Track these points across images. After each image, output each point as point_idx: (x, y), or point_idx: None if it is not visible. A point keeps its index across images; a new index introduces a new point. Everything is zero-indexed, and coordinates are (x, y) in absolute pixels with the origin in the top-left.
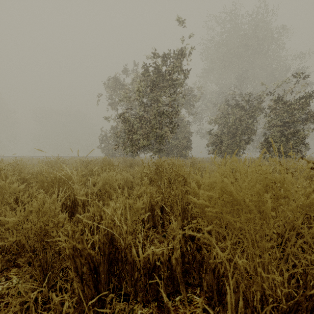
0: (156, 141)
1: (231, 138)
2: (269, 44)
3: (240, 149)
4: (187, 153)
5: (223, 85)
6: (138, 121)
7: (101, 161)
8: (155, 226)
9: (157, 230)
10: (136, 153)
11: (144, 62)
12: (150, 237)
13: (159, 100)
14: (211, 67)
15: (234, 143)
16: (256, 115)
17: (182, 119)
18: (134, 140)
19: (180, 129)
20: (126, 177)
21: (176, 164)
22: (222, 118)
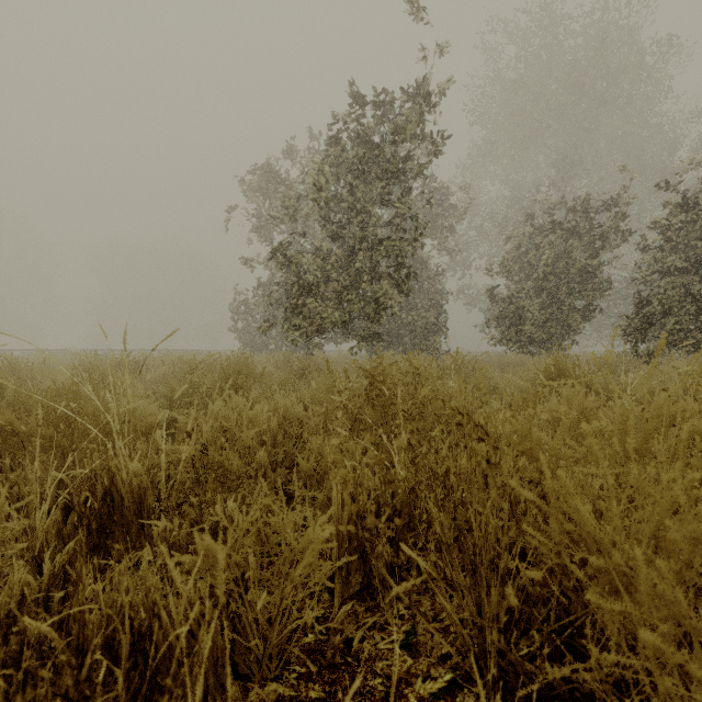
0: (363, 312)
1: (545, 306)
2: (632, 82)
3: (568, 333)
4: (438, 343)
5: (521, 182)
6: (321, 265)
7: (232, 361)
8: (372, 588)
9: (380, 611)
10: (317, 342)
11: (335, 119)
12: (355, 651)
13: (372, 213)
14: (491, 142)
15: (555, 319)
16: (612, 247)
17: (424, 263)
18: (310, 310)
19: (420, 286)
20: (284, 409)
21: (427, 373)
22: (522, 259)
